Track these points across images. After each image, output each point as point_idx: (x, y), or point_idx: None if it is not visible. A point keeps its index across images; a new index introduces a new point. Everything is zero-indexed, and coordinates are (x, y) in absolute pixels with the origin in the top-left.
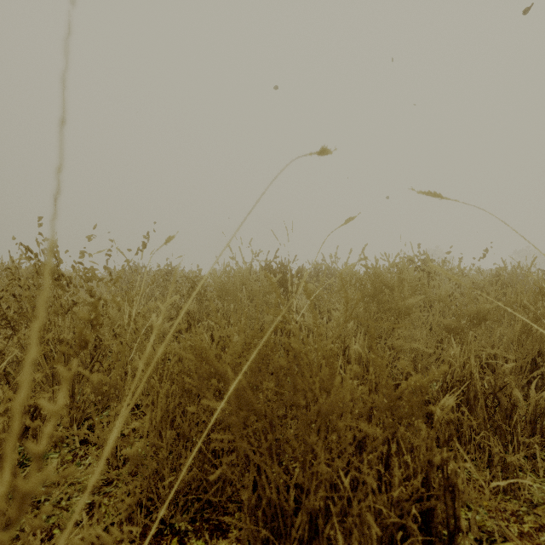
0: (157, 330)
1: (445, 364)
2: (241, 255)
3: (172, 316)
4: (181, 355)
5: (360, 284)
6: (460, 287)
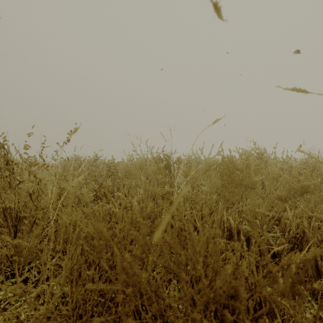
0: (70, 203)
1: (282, 223)
2: (140, 149)
3: (95, 189)
4: (83, 227)
5: (219, 168)
6: (282, 170)
